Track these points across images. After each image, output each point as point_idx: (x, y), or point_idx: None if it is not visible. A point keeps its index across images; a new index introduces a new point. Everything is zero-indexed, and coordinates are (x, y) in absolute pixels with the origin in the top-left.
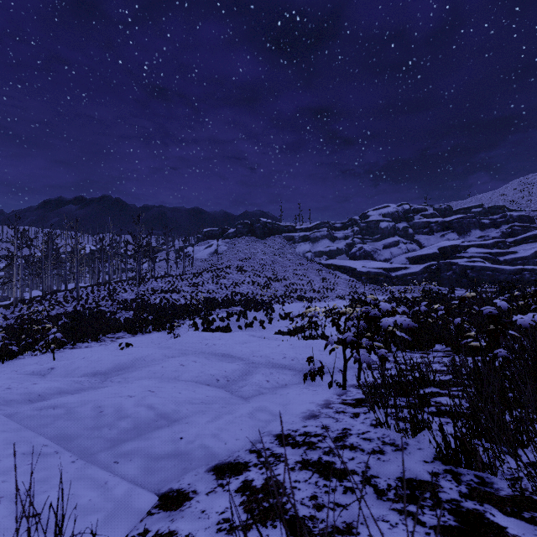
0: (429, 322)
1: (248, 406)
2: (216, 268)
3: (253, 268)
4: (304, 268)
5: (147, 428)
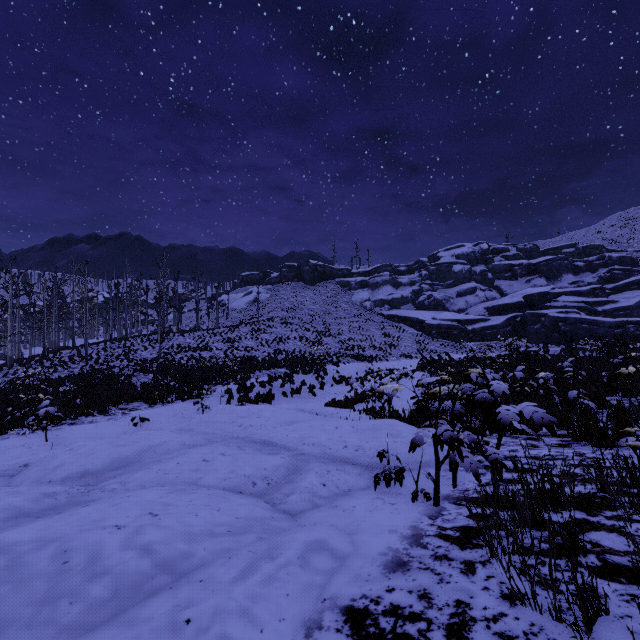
0: (524, 391)
1: (298, 542)
2: (255, 319)
3: (301, 319)
4: (363, 320)
5: (135, 594)
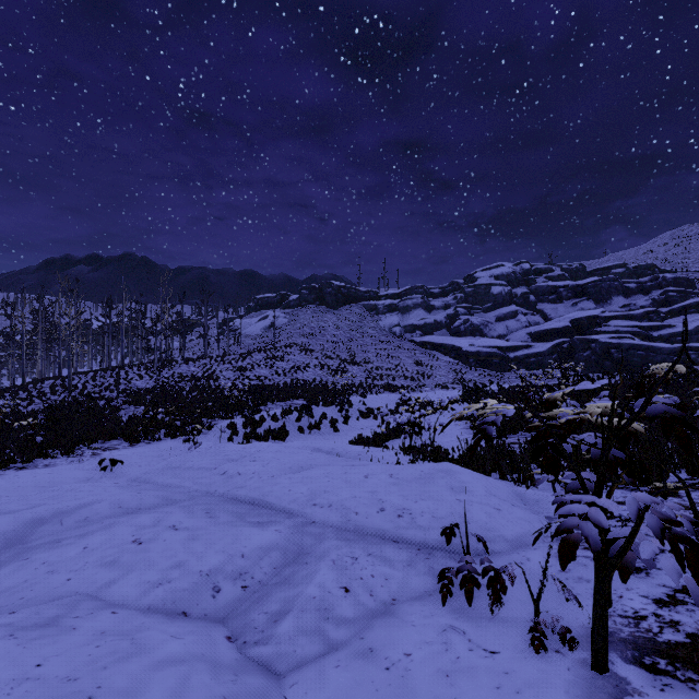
0: None
1: None
2: (271, 346)
3: (323, 347)
4: (392, 348)
5: None
